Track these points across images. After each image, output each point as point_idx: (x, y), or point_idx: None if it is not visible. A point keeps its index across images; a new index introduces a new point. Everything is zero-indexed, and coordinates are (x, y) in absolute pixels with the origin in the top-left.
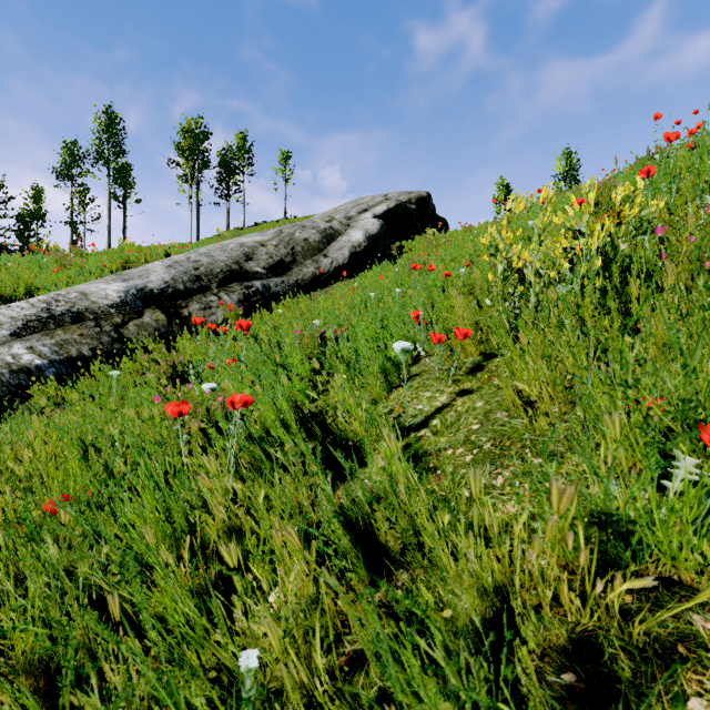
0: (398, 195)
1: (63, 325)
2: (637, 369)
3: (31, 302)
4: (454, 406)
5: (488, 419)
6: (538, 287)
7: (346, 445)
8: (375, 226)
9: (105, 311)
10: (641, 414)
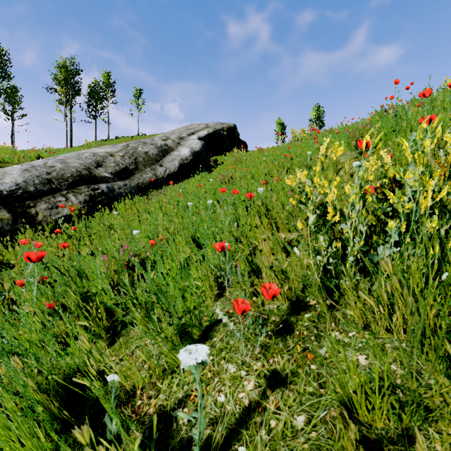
0: (215, 125)
1: None
2: None
3: None
4: (265, 413)
5: None
6: (358, 246)
7: None
8: (198, 145)
9: None
10: None
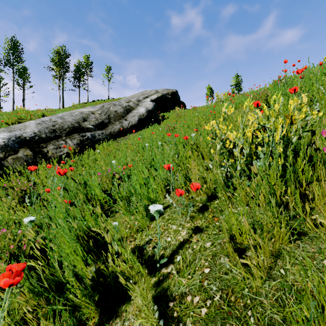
0: (163, 90)
1: None
2: (313, 229)
3: None
4: (191, 243)
5: (215, 264)
6: (242, 161)
7: (115, 280)
8: (151, 106)
9: None
10: None
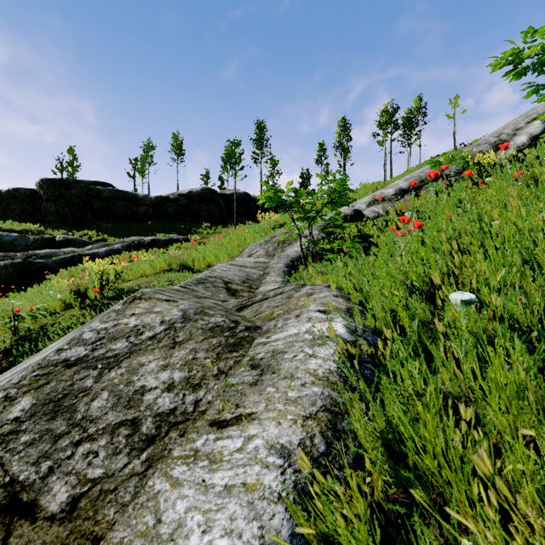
0: None
1: (379, 202)
2: None
3: (367, 197)
4: None
5: None
6: None
7: None
8: (538, 129)
9: (391, 197)
10: None
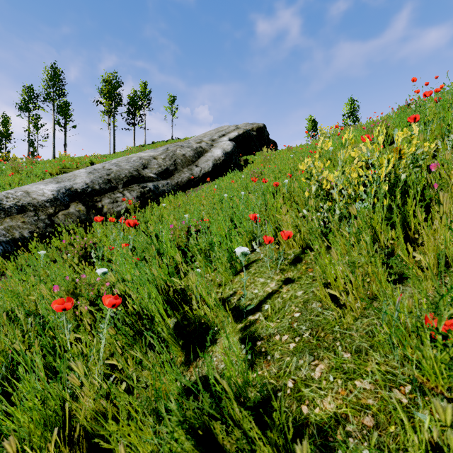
0: (245, 126)
1: (11, 215)
2: (417, 272)
3: None
4: (280, 293)
5: (306, 308)
6: (341, 204)
7: (199, 325)
8: (229, 146)
9: (42, 204)
10: (448, 353)
